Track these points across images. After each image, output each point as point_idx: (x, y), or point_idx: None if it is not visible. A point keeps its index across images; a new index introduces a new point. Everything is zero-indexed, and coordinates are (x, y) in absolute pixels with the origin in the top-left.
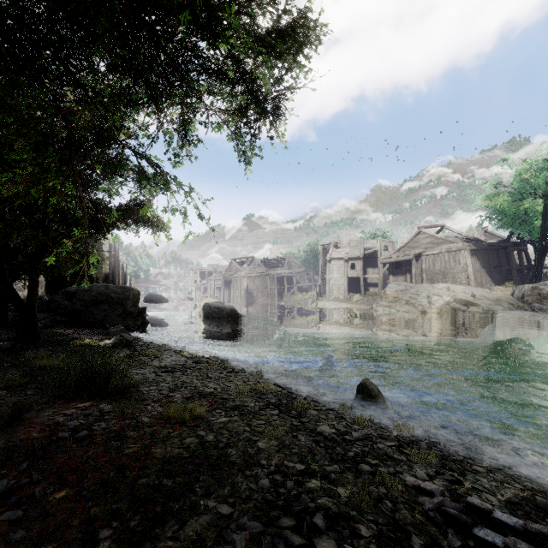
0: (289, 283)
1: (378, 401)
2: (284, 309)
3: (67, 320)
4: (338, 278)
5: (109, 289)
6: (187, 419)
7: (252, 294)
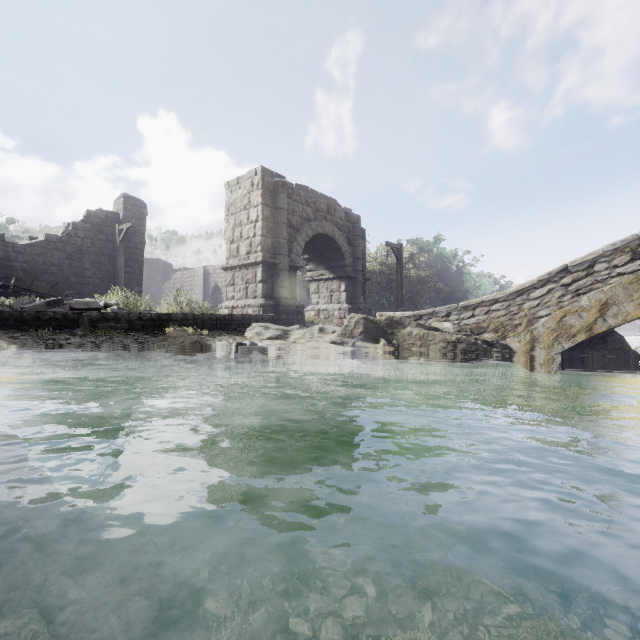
0: None
1: None
2: None
3: None
4: None
5: None
6: None
7: None
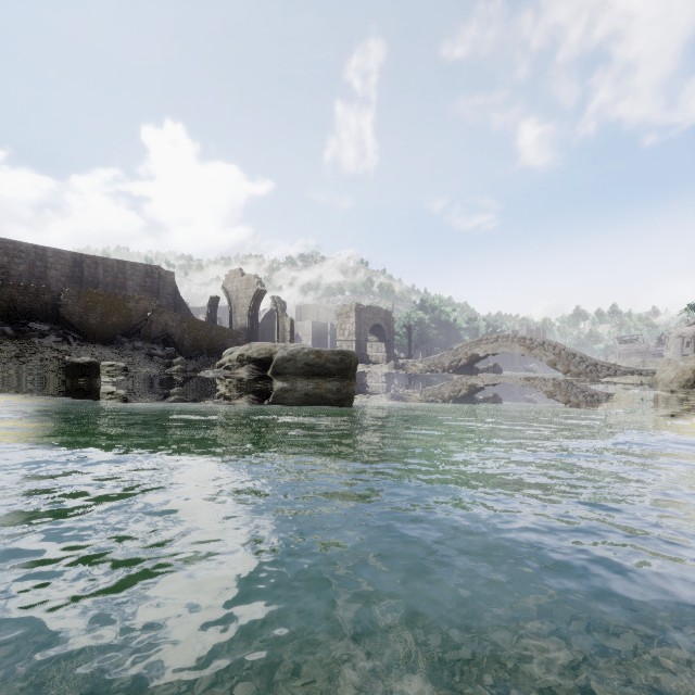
0: None
1: None
2: None
3: None
4: (674, 356)
5: None
6: None
7: None
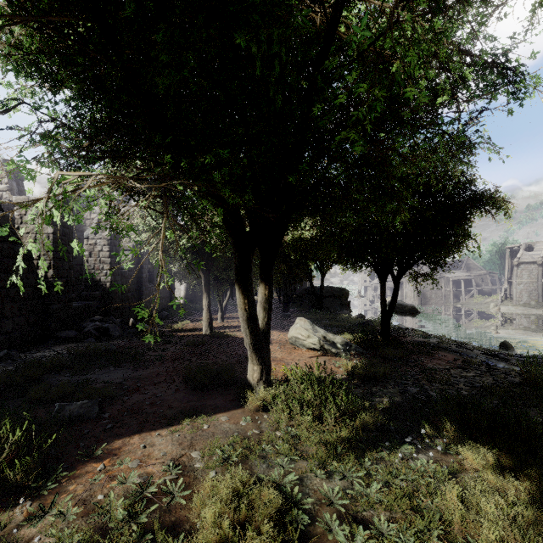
0: (467, 286)
1: (510, 350)
2: (461, 311)
3: (311, 306)
4: (529, 283)
5: (332, 289)
6: (422, 334)
7: (424, 295)
